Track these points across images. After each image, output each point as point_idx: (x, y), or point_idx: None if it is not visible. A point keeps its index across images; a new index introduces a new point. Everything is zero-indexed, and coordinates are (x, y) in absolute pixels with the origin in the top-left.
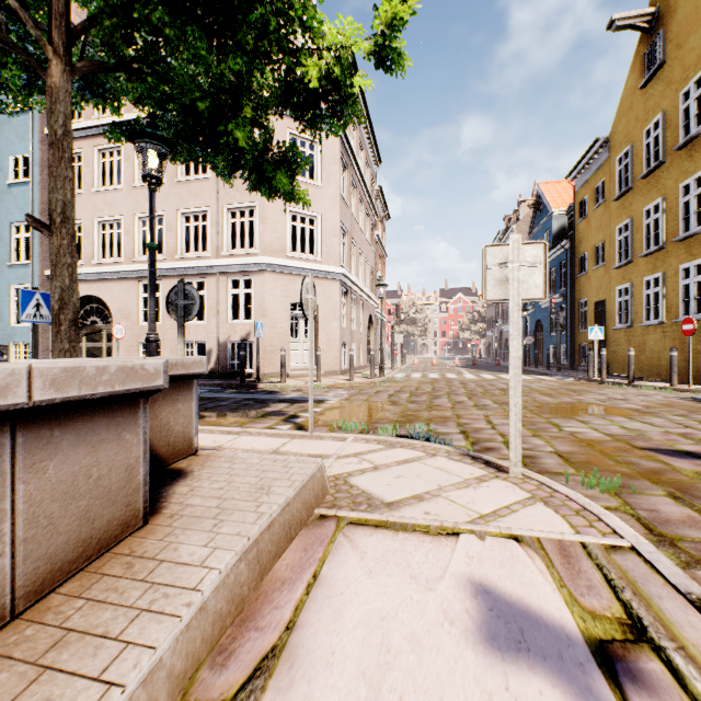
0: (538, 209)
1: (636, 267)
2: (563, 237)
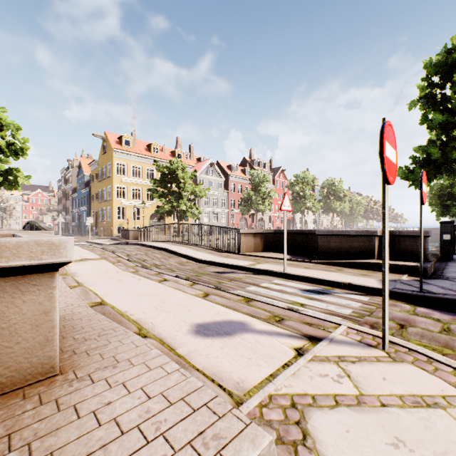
0: (80, 169)
1: (103, 204)
2: (89, 184)
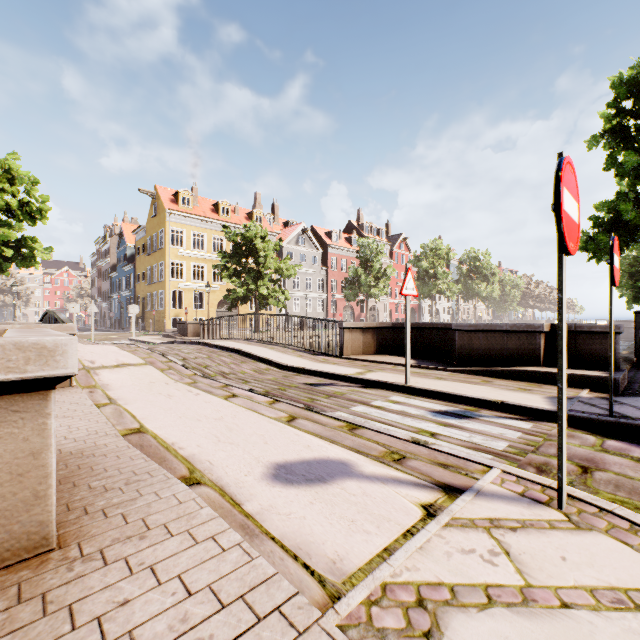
0: (122, 238)
1: (152, 287)
2: (134, 259)
